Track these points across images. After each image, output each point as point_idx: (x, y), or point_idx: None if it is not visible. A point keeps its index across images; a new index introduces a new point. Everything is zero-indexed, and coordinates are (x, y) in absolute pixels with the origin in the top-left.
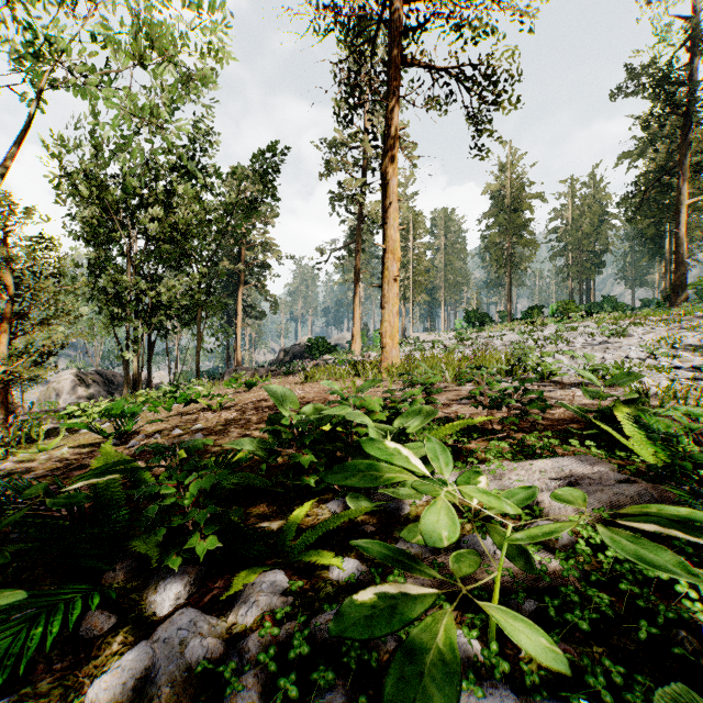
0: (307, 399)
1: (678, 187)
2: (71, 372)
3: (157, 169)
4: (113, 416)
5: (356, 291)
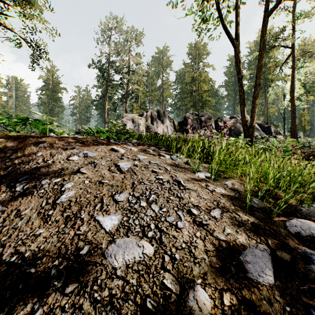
0: None
1: (105, 102)
2: None
3: None
4: None
5: None
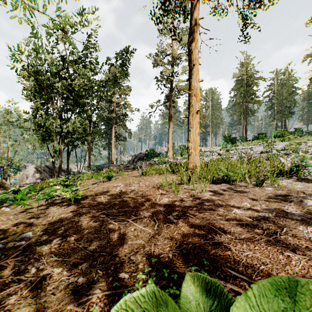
0: (138, 195)
1: None
2: (33, 166)
3: (66, 61)
4: (16, 200)
5: (170, 126)
